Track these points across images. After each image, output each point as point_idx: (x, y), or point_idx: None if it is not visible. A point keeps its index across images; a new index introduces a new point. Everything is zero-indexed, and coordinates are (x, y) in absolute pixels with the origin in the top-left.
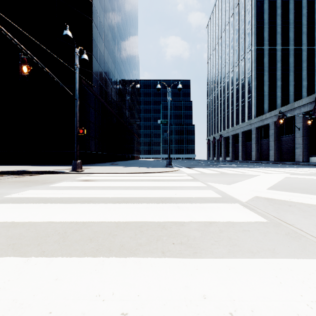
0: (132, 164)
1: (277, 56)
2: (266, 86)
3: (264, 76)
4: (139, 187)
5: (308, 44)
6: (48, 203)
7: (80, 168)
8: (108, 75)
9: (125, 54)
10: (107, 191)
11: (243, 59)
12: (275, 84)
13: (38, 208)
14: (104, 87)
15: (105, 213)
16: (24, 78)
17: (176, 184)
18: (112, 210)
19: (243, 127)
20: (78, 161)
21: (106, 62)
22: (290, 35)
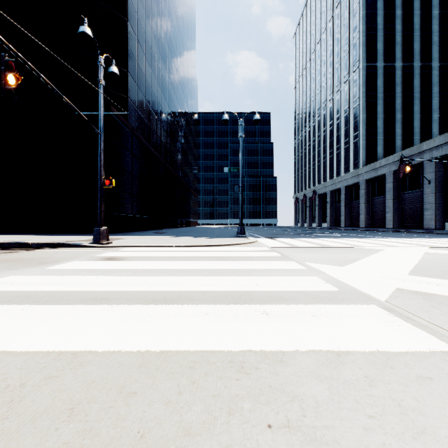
0: (186, 232)
1: (396, 77)
2: (381, 120)
3: (377, 105)
4: (195, 270)
5: (441, 60)
6: (26, 303)
7: (105, 239)
8: (151, 103)
9: (177, 74)
10: (139, 278)
11: (347, 81)
12: (393, 117)
13: (1, 315)
14: (146, 120)
15: (124, 327)
16: (11, 94)
17: (255, 266)
18: (139, 321)
19: (347, 180)
20: (103, 228)
21: (149, 84)
22: (414, 47)
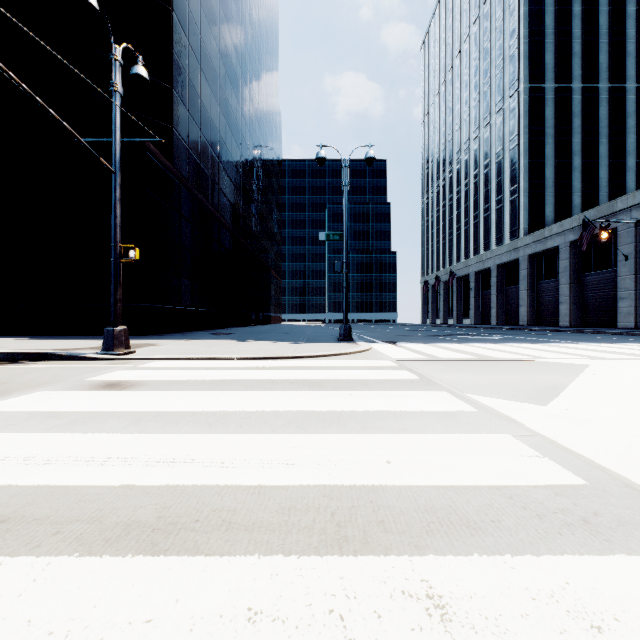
0: (262, 333)
1: (573, 104)
2: (551, 167)
3: (545, 146)
4: (259, 416)
5: (639, 79)
6: None
7: (123, 346)
8: (211, 139)
9: (251, 99)
10: (133, 440)
11: (500, 111)
12: (568, 164)
13: None
14: (203, 164)
15: None
16: None
17: (375, 404)
18: None
19: (500, 255)
20: (119, 329)
21: (207, 110)
22: (600, 60)
